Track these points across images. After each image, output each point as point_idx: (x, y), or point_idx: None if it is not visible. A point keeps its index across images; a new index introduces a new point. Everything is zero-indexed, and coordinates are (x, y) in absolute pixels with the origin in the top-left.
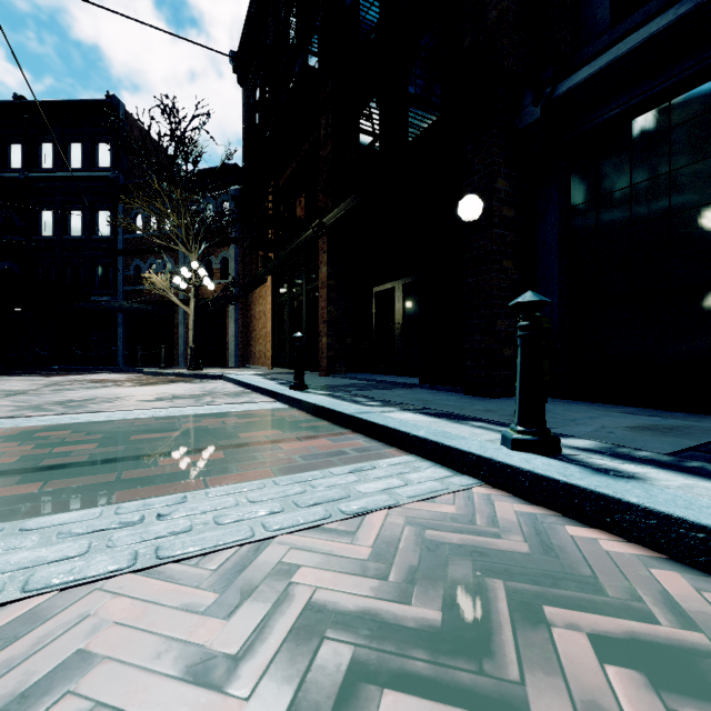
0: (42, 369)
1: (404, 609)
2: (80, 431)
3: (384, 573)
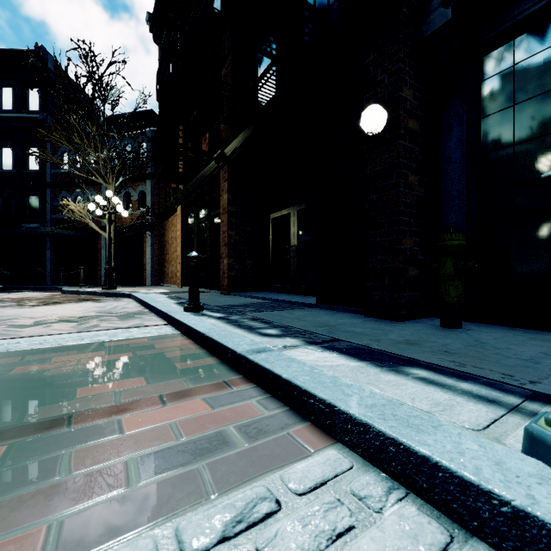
0: None
1: None
2: None
3: None
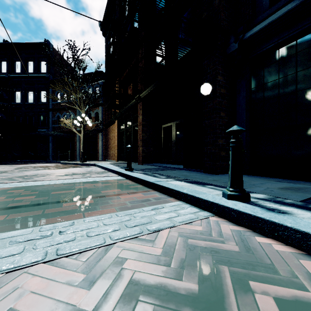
0: (16, 161)
1: (179, 283)
2: (28, 190)
3: (169, 263)
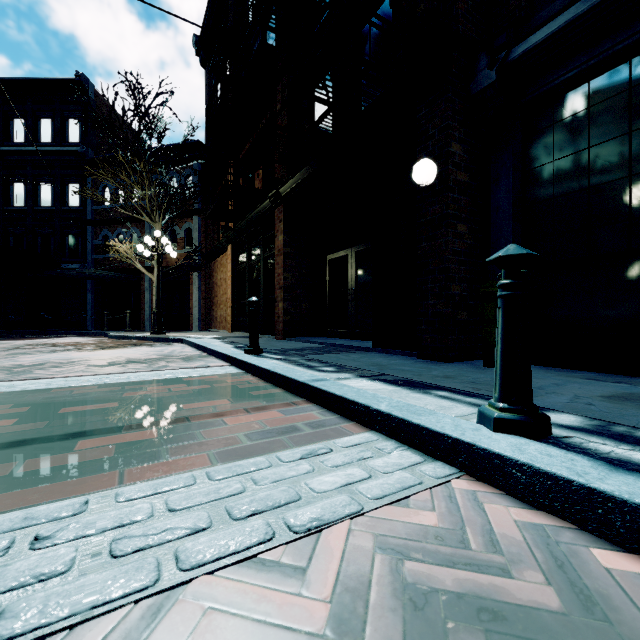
0: (12, 333)
1: None
2: (7, 402)
3: None
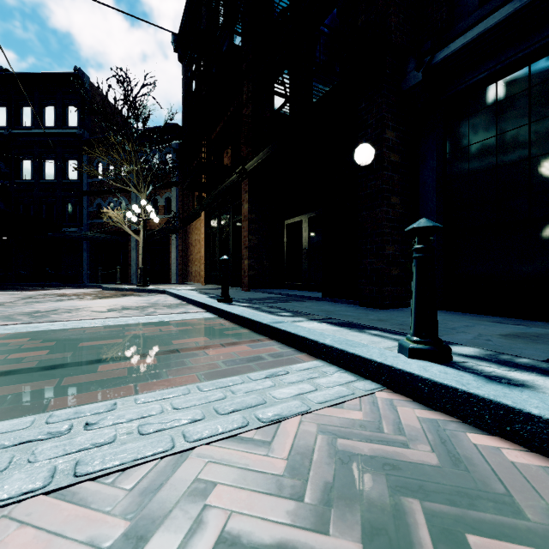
0: (22, 285)
1: (323, 540)
2: (37, 339)
3: (300, 492)
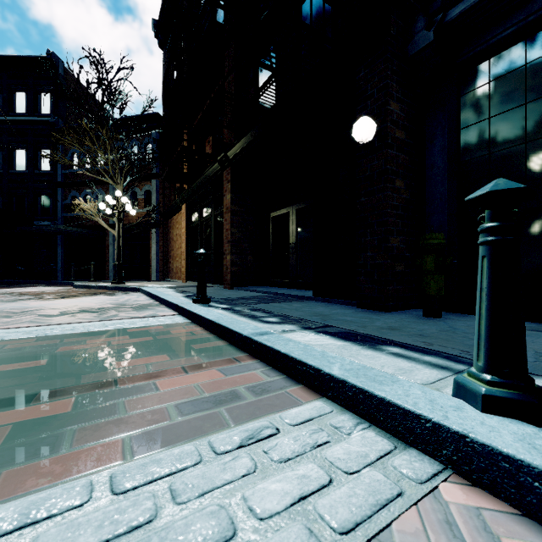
0: None
1: None
2: None
3: None
